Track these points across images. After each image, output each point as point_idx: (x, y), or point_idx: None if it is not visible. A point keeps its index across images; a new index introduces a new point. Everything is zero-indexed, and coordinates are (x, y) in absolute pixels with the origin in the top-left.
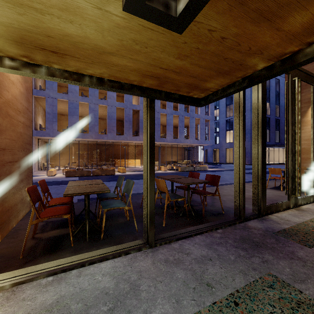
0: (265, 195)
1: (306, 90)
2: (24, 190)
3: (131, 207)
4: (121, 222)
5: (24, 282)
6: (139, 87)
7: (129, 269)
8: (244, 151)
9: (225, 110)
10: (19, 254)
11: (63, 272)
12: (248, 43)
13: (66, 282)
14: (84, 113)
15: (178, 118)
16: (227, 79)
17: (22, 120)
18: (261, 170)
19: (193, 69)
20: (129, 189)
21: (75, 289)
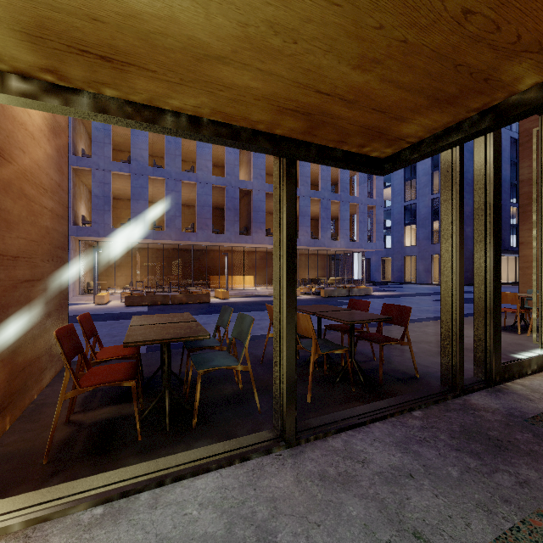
0: (500, 343)
1: None
2: (53, 331)
3: (249, 367)
4: (229, 394)
5: (48, 517)
6: (267, 135)
7: (251, 493)
8: (462, 260)
9: (403, 188)
10: (41, 455)
11: (122, 496)
12: (518, 24)
13: (130, 521)
14: (157, 196)
15: (320, 204)
16: (447, 114)
17: (50, 205)
18: (493, 296)
19: (382, 94)
20: (243, 331)
21: (147, 536)
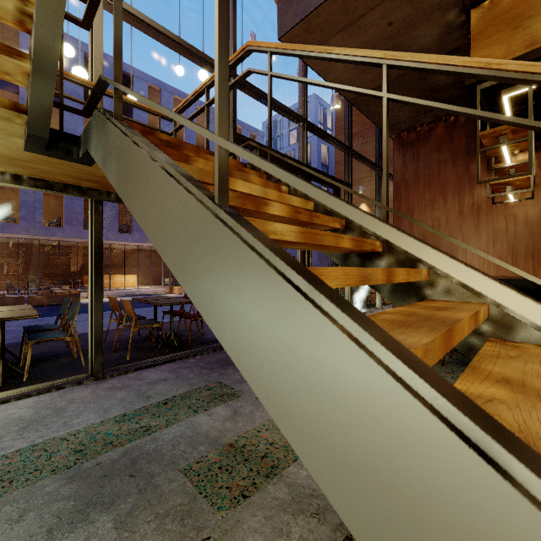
0: None
1: (355, 187)
2: None
3: (76, 337)
4: (64, 363)
5: None
6: (76, 187)
7: (58, 400)
8: None
9: None
10: None
11: None
12: None
13: None
14: None
15: None
16: None
17: None
18: None
19: None
20: (75, 314)
21: None
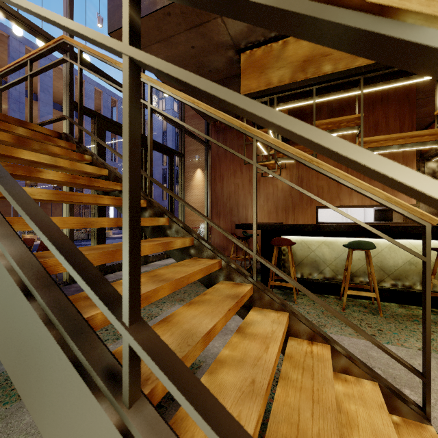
0: None
1: (193, 155)
2: None
3: None
4: None
5: None
6: None
7: None
8: (72, 213)
9: None
10: None
11: None
12: None
13: None
14: None
15: None
16: None
17: None
18: (98, 231)
19: None
20: None
21: None
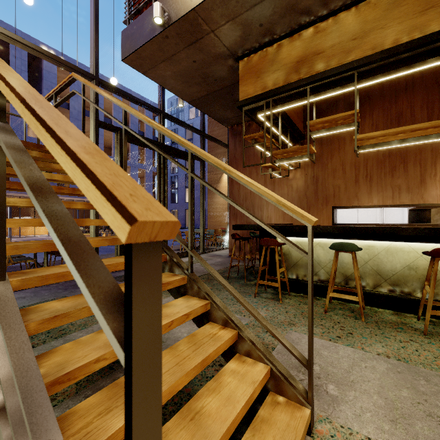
0: None
1: (221, 158)
2: None
3: None
4: None
5: None
6: None
7: None
8: (97, 215)
9: (185, 161)
10: None
11: None
12: None
13: None
14: None
15: None
16: None
17: None
18: None
19: None
20: None
21: None
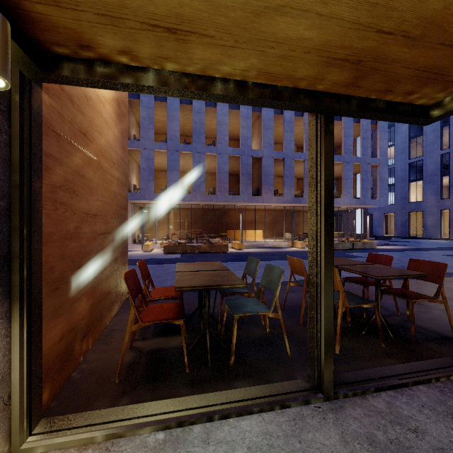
0: None
1: None
2: (118, 272)
3: (279, 315)
4: (258, 336)
5: (122, 434)
6: (308, 92)
7: (296, 445)
8: None
9: (408, 146)
10: (114, 374)
11: (179, 425)
12: None
13: (187, 452)
14: (186, 167)
15: None
16: None
17: (117, 175)
18: None
19: None
20: (272, 281)
21: None
